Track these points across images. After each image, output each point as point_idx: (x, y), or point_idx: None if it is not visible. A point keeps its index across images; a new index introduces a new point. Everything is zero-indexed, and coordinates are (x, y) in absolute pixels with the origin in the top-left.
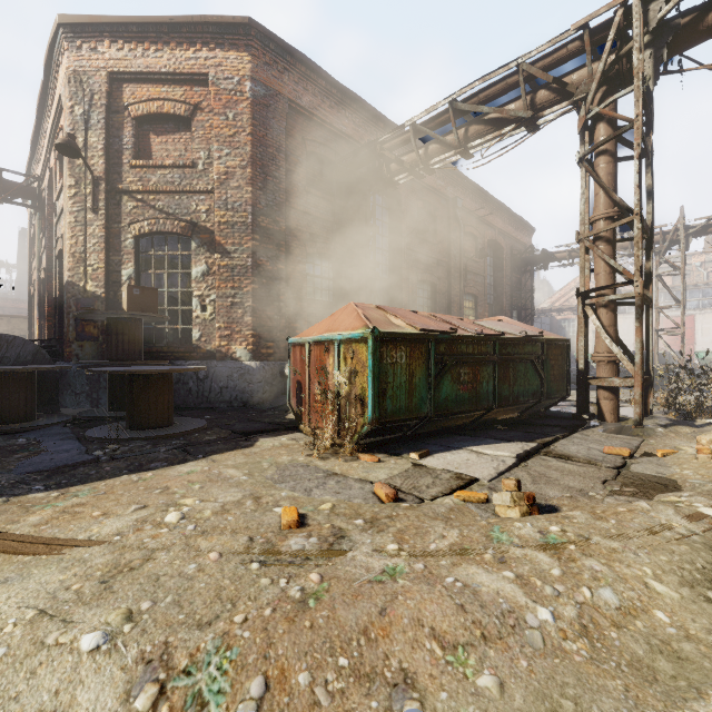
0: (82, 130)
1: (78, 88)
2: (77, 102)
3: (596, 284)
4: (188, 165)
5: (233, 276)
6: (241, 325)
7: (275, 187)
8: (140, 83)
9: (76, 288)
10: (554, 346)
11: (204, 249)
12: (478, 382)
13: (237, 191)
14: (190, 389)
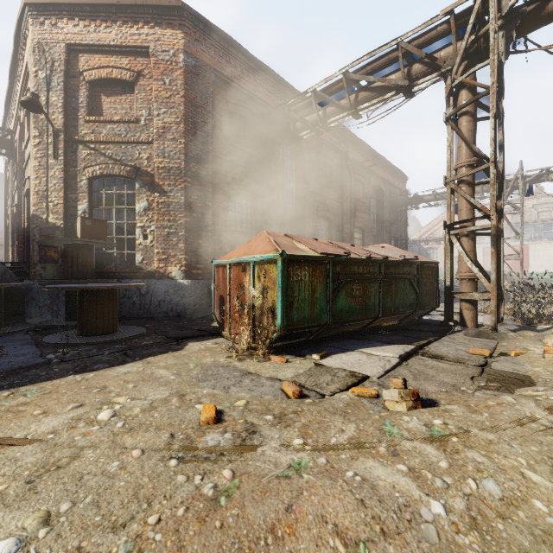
0: (45, 91)
1: (41, 56)
2: (40, 68)
3: (460, 218)
4: (132, 120)
5: (169, 211)
6: (176, 250)
7: (203, 140)
8: (93, 54)
9: (39, 220)
10: (426, 267)
11: (145, 189)
12: (367, 296)
13: (172, 142)
14: (134, 303)
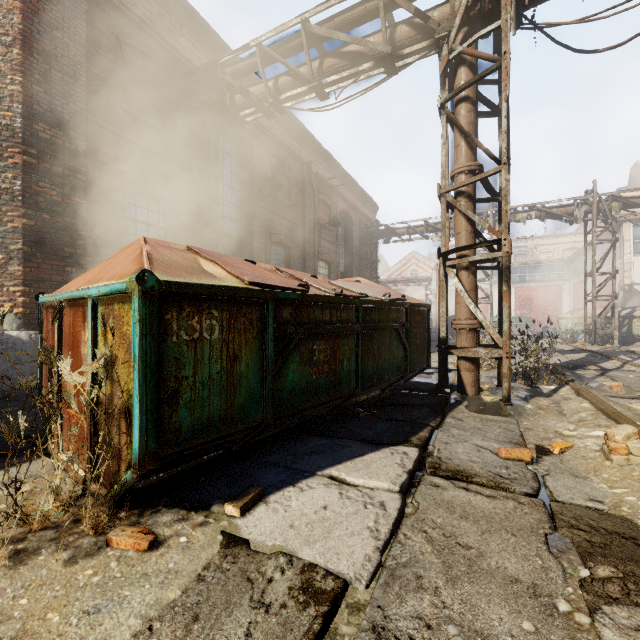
0: None
1: None
2: None
3: (458, 244)
4: None
5: None
6: (3, 277)
7: (67, 88)
8: None
9: None
10: (417, 312)
11: None
12: (338, 360)
13: None
14: None
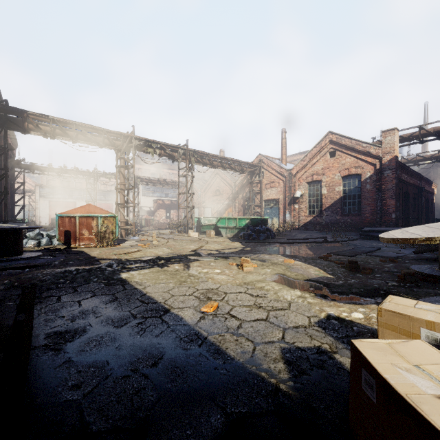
0: None
1: None
2: None
3: (121, 201)
4: None
5: None
6: None
7: None
8: None
9: None
10: None
11: None
12: None
13: None
14: None
